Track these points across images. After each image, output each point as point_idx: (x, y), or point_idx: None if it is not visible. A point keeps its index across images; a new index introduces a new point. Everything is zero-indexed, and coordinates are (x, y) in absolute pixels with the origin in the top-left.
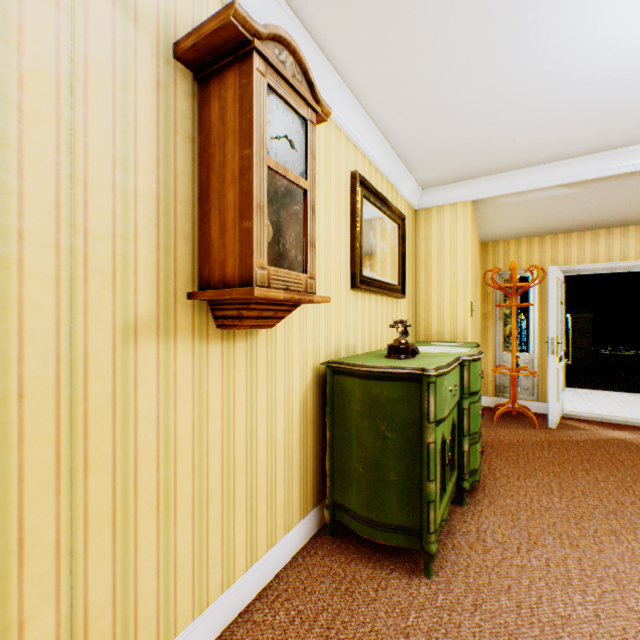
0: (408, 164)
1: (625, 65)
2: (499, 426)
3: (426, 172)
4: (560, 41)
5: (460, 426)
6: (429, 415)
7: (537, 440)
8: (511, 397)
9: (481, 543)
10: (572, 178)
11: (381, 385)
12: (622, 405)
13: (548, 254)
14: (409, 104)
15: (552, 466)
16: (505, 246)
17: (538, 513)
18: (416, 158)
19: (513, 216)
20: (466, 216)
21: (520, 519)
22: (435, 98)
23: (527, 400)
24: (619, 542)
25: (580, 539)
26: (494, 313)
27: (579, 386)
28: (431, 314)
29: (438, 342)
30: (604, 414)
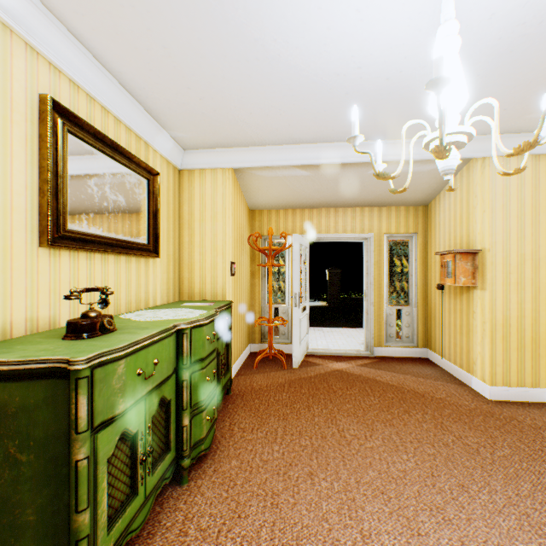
0: (156, 116)
1: (319, 57)
2: (257, 372)
3: (180, 130)
4: (257, 3)
5: (181, 400)
6: (79, 423)
7: (282, 382)
8: (269, 344)
9: (181, 540)
10: (304, 161)
11: (12, 388)
12: (347, 339)
13: (299, 224)
14: (120, 31)
15: (285, 408)
16: (269, 215)
17: (256, 471)
18: (162, 110)
19: (270, 189)
20: (225, 182)
21: (236, 485)
22: (149, 33)
23: (284, 343)
24: (313, 486)
25: (282, 494)
26: (261, 271)
27: (329, 323)
28: (195, 273)
29: (193, 302)
30: (334, 349)
